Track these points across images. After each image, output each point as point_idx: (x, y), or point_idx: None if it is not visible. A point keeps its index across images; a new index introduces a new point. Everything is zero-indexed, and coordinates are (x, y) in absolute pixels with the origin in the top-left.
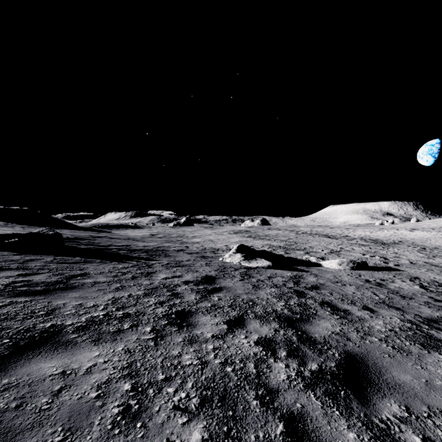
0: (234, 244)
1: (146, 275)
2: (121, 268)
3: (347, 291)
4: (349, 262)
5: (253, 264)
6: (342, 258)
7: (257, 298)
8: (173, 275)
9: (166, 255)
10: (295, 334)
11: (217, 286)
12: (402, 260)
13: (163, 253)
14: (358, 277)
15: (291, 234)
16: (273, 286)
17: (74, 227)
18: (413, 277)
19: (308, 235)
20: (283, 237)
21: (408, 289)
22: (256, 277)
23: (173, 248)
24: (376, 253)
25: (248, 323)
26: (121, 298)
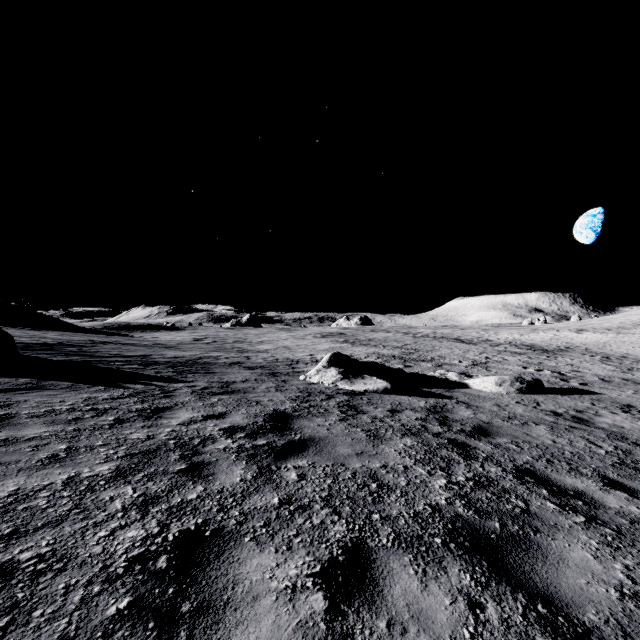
0: (323, 352)
1: (149, 414)
2: (101, 401)
3: (539, 437)
4: (514, 381)
5: (358, 385)
6: (494, 374)
7: (385, 468)
8: (207, 412)
9: (208, 372)
10: (535, 619)
11: (296, 437)
12: (586, 375)
13: (203, 369)
14: (536, 407)
15: (407, 338)
16: (405, 433)
17: (71, 328)
18: (624, 406)
19: (432, 340)
20: (396, 342)
21: (632, 427)
22: (368, 411)
23: (223, 359)
24: (542, 365)
25: (384, 574)
26: (39, 491)
